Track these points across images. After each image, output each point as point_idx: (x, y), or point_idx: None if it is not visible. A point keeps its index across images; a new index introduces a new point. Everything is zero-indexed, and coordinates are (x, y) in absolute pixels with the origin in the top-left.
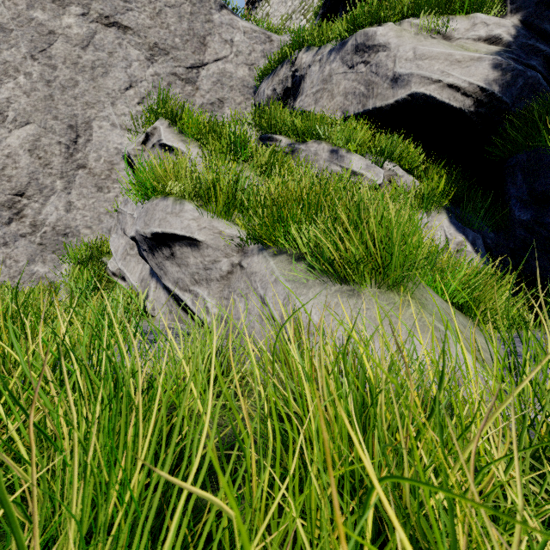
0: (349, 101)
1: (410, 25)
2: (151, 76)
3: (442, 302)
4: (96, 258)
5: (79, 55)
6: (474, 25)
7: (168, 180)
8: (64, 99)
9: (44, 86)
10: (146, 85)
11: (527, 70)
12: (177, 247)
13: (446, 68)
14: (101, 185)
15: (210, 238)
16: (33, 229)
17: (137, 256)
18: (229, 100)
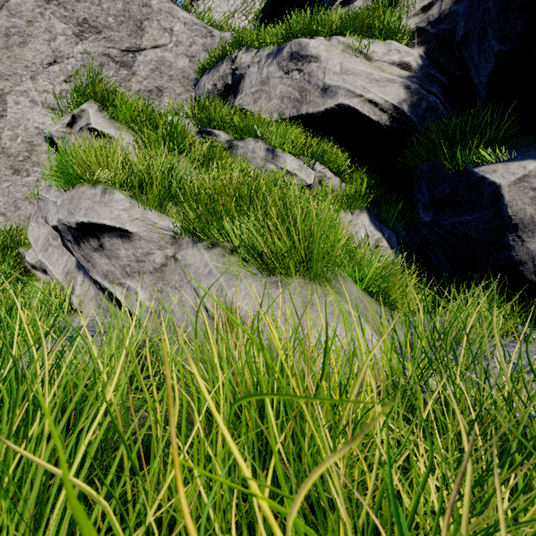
0: (285, 105)
1: (338, 42)
2: (80, 53)
3: (358, 291)
4: (11, 248)
5: None
6: (390, 50)
7: (95, 168)
8: None
9: None
10: (74, 63)
11: (429, 95)
12: (106, 239)
13: (367, 85)
14: (18, 167)
15: (142, 230)
16: None
17: (62, 247)
18: (168, 89)
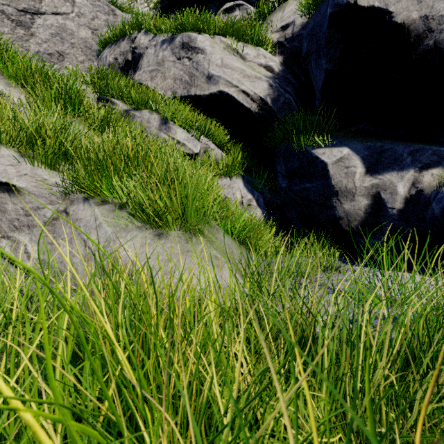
0: (177, 85)
1: (220, 41)
2: None
3: (228, 240)
4: None
5: None
6: (259, 55)
7: None
8: None
9: None
10: None
11: (285, 93)
12: None
13: (241, 78)
14: None
15: (32, 185)
16: None
17: None
18: (70, 55)
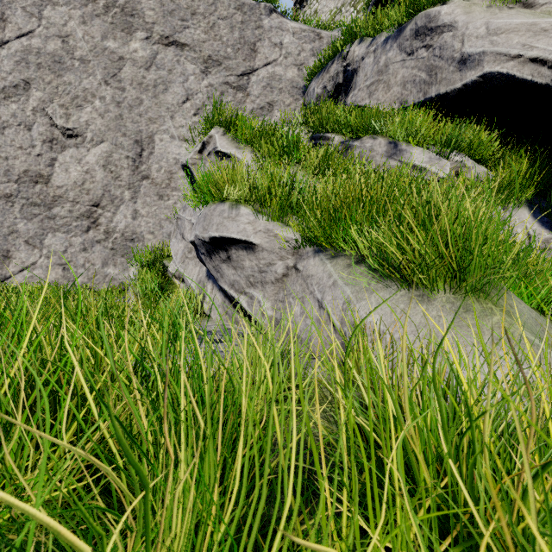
0: (408, 91)
1: None
2: (205, 87)
3: (530, 309)
4: (158, 261)
5: (143, 76)
6: None
7: (224, 186)
8: (131, 117)
9: (115, 107)
10: (201, 97)
11: None
12: (233, 251)
13: (528, 40)
14: (162, 193)
15: (265, 241)
16: (106, 235)
17: (195, 259)
18: (278, 102)
